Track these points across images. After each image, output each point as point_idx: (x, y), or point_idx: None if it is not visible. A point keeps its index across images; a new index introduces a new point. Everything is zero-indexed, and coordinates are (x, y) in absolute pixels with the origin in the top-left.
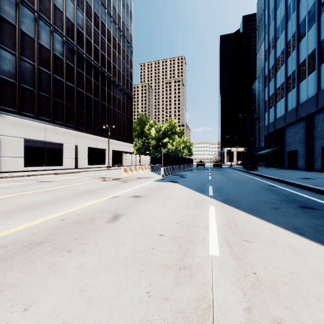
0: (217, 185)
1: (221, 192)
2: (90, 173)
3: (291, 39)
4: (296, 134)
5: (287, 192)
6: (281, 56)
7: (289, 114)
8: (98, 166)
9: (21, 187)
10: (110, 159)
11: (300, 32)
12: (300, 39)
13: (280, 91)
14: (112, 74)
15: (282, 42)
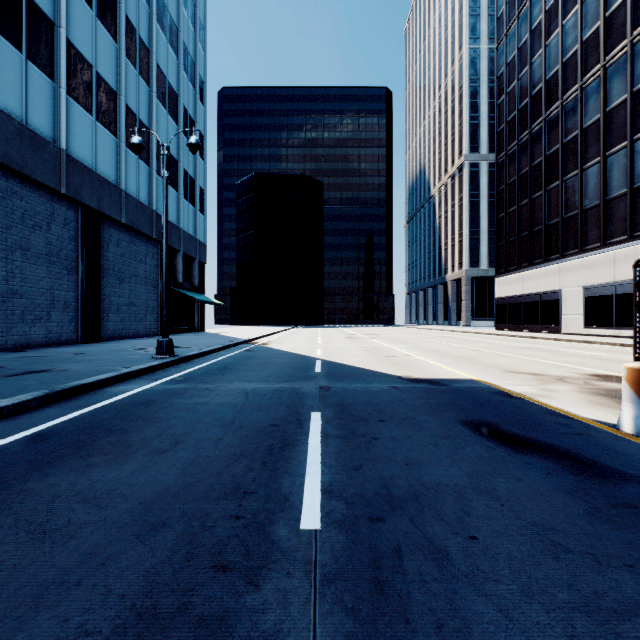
0: (304, 373)
1: (304, 362)
2: None
3: None
4: None
5: (209, 366)
6: None
7: None
8: None
9: (574, 357)
10: None
11: None
12: None
13: None
14: None
15: None
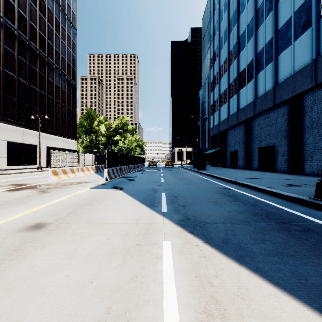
0: (171, 191)
1: (178, 204)
2: (3, 177)
3: (233, 49)
4: (237, 136)
5: (249, 197)
6: (224, 64)
7: (231, 117)
8: (26, 166)
9: None
10: (43, 157)
11: (241, 44)
12: (240, 50)
13: (223, 97)
14: (46, 54)
15: (225, 51)
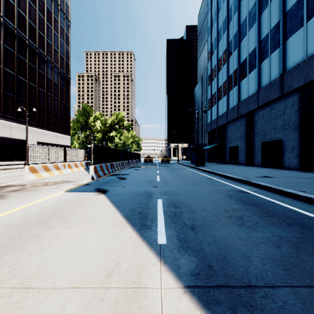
0: (170, 196)
1: (183, 223)
2: None
3: (232, 39)
4: (237, 131)
5: (283, 208)
6: (223, 56)
7: (231, 111)
8: (13, 162)
9: None
10: None
11: (242, 32)
12: (241, 39)
13: (222, 90)
14: (37, 44)
15: (224, 42)
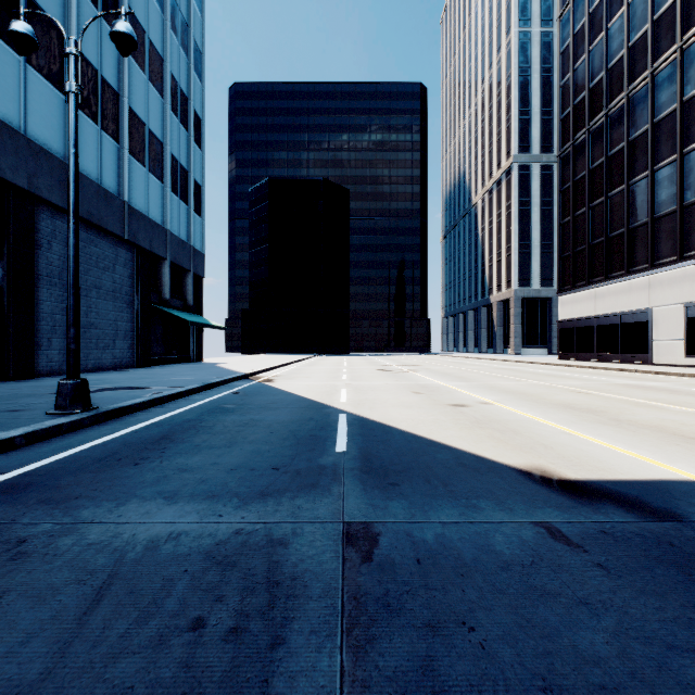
0: (311, 458)
1: (318, 421)
2: None
3: None
4: None
5: (135, 434)
6: None
7: None
8: None
9: None
10: None
11: None
12: None
13: None
14: None
15: None
